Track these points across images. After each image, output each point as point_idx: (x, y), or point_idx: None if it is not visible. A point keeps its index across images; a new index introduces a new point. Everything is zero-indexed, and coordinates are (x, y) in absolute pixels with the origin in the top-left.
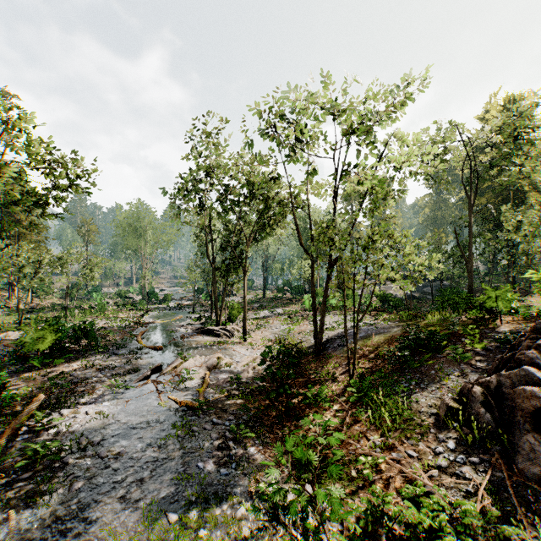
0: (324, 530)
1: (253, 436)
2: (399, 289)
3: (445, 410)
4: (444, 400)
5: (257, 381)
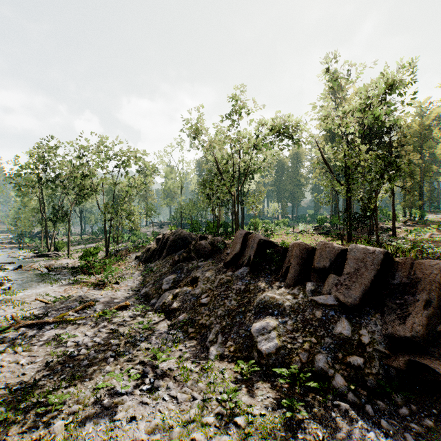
0: (93, 270)
1: (76, 271)
2: None
3: (136, 256)
4: (136, 255)
5: (77, 266)
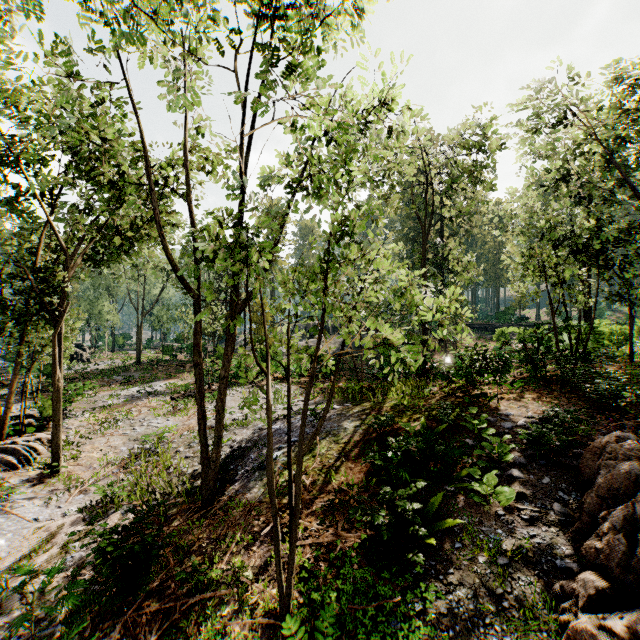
0: None
1: None
2: (330, 343)
3: None
4: None
5: None
